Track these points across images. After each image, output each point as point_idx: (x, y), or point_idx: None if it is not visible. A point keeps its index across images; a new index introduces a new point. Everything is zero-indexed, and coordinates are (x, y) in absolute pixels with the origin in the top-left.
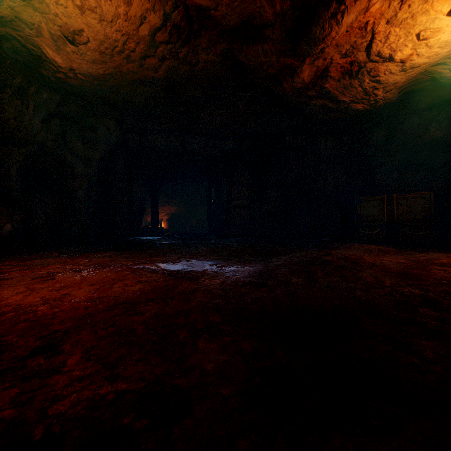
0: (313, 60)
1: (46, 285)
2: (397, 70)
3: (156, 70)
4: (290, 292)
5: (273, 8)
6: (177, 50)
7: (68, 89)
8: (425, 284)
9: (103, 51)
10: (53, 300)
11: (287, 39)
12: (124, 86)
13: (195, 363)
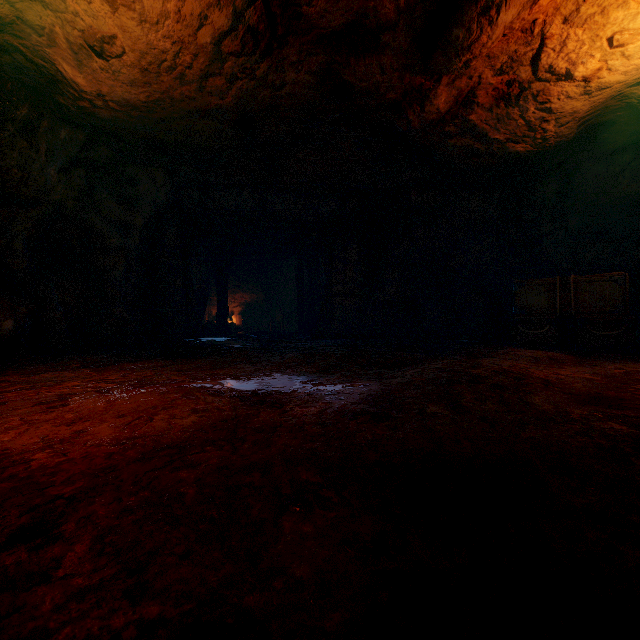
0: (452, 80)
1: (53, 415)
2: (577, 92)
3: (223, 95)
4: (427, 429)
5: (395, 2)
6: (253, 65)
7: (96, 125)
8: (635, 416)
9: (146, 67)
10: (60, 442)
11: (416, 47)
12: (176, 119)
13: (277, 561)
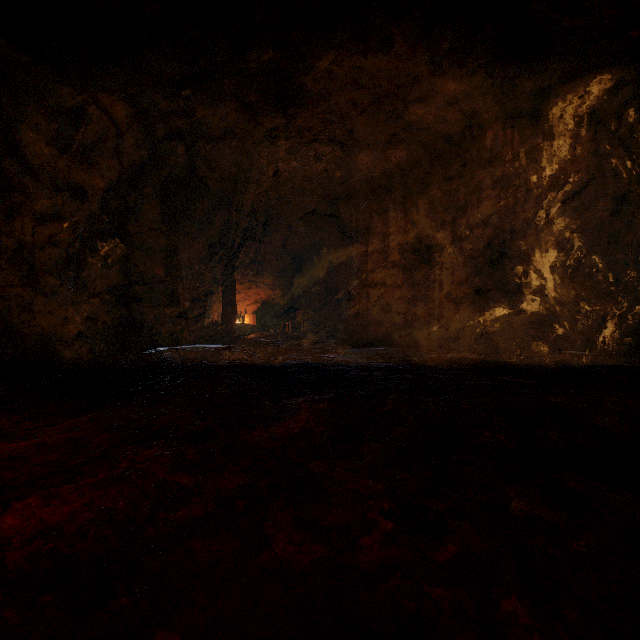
0: None
1: None
2: None
3: None
4: None
5: None
6: None
7: None
8: None
9: None
10: None
11: None
12: None
13: None
